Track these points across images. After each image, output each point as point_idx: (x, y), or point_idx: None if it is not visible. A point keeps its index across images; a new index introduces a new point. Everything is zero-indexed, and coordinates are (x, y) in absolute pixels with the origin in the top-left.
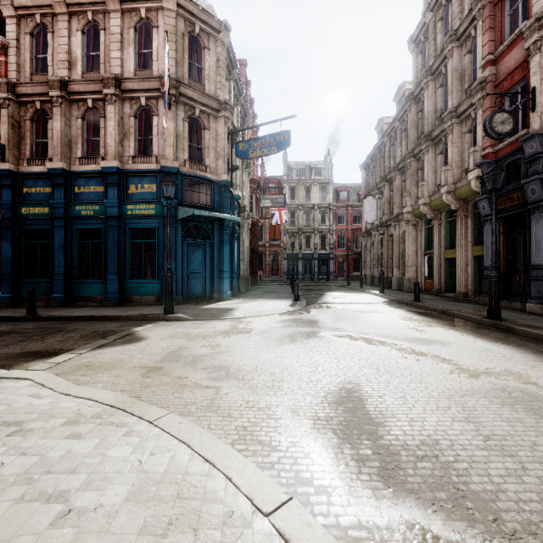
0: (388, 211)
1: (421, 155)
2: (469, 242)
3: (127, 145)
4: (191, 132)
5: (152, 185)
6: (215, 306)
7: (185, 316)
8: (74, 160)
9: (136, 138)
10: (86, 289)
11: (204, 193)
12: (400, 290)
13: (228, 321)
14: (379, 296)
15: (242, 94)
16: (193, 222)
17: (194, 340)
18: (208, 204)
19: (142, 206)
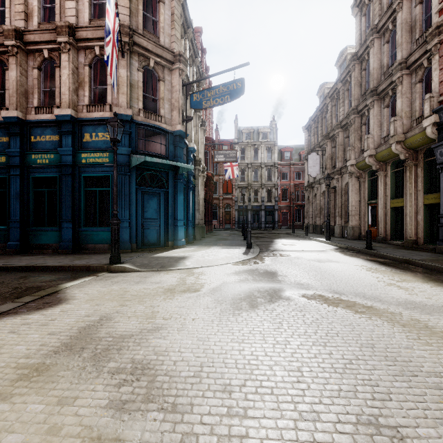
0: (330, 166)
1: (365, 111)
2: (419, 190)
3: (82, 94)
4: (146, 84)
5: (106, 133)
6: (167, 254)
7: (131, 267)
8: (30, 110)
9: (91, 88)
10: (42, 237)
11: (159, 144)
12: (343, 237)
13: (178, 272)
14: (326, 243)
15: (197, 56)
16: (147, 171)
17: (126, 304)
18: (163, 154)
19: (96, 154)
